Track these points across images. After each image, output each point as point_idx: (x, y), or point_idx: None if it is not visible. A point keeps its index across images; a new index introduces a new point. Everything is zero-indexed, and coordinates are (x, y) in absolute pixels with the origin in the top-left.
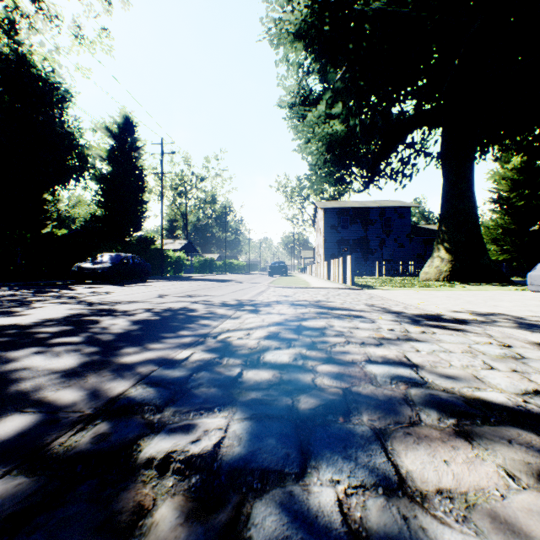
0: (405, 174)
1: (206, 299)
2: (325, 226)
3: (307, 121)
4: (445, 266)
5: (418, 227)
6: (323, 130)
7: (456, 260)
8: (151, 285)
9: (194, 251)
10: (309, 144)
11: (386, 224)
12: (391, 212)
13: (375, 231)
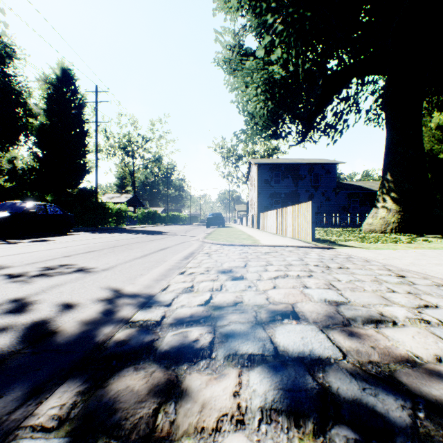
0: (337, 129)
1: (33, 294)
2: (259, 181)
3: (245, 67)
4: (392, 217)
5: (341, 183)
6: (262, 76)
7: (404, 210)
8: (52, 240)
9: (140, 204)
10: (247, 90)
11: (315, 180)
12: (319, 168)
13: (305, 186)
